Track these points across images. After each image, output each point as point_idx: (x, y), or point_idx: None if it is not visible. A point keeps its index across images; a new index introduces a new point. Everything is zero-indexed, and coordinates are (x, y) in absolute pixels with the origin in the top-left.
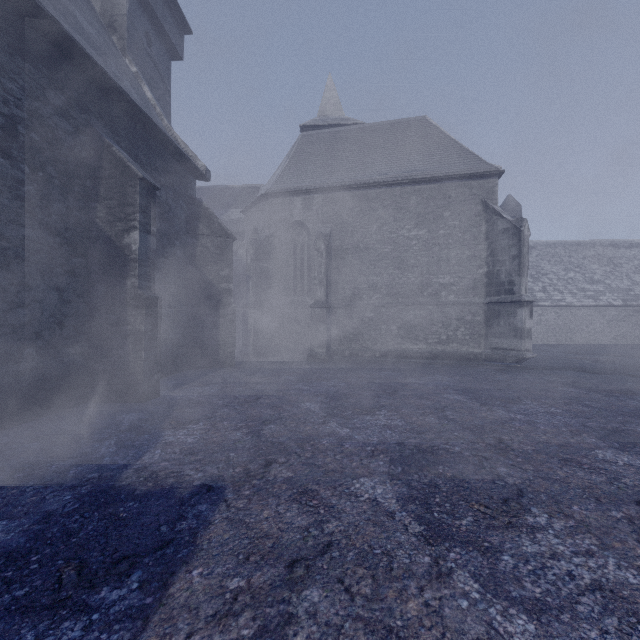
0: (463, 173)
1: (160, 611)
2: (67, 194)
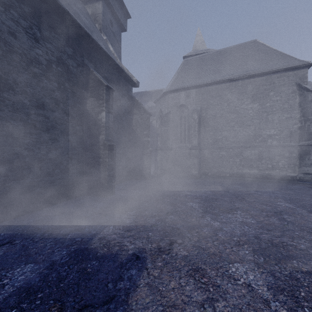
0: (283, 68)
1: None
2: (74, 96)
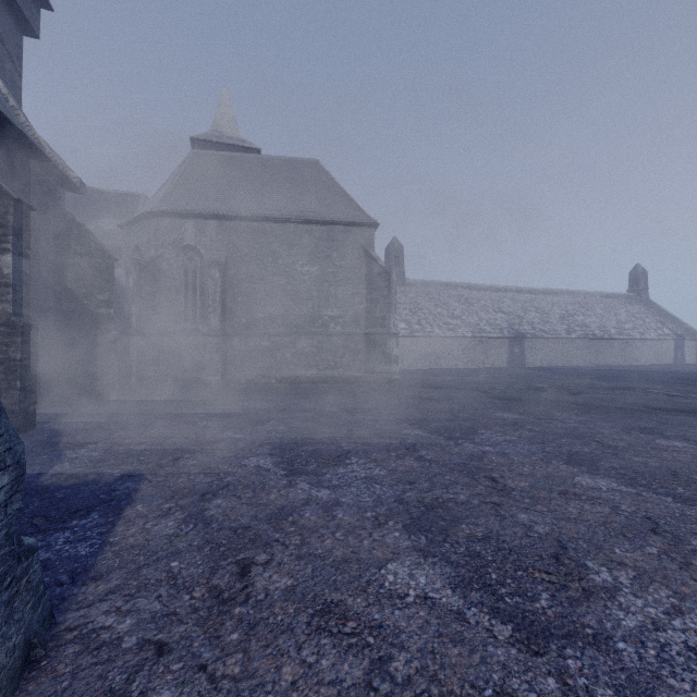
0: (348, 221)
1: (122, 520)
2: None
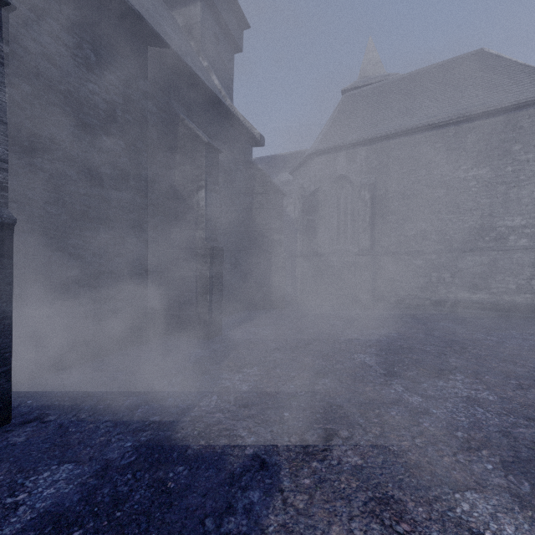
0: None
1: None
2: (152, 163)
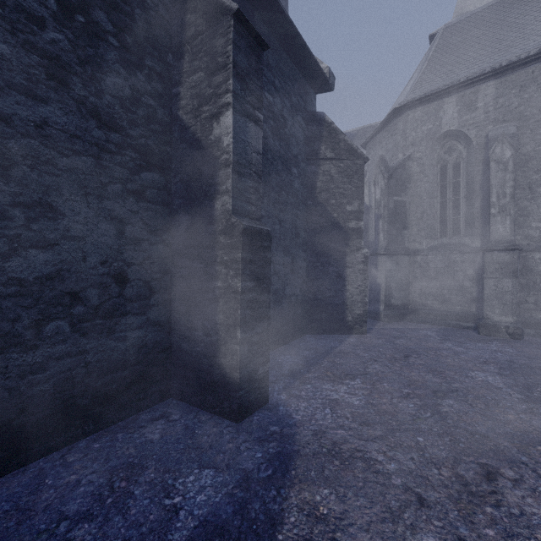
0: None
1: None
2: (132, 67)
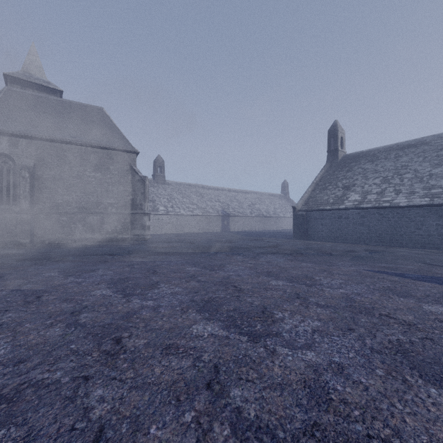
0: (120, 149)
1: None
2: None
